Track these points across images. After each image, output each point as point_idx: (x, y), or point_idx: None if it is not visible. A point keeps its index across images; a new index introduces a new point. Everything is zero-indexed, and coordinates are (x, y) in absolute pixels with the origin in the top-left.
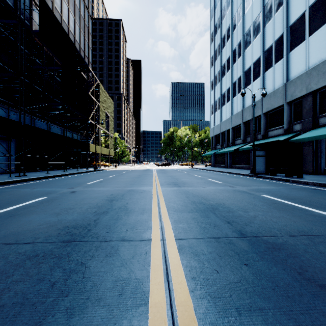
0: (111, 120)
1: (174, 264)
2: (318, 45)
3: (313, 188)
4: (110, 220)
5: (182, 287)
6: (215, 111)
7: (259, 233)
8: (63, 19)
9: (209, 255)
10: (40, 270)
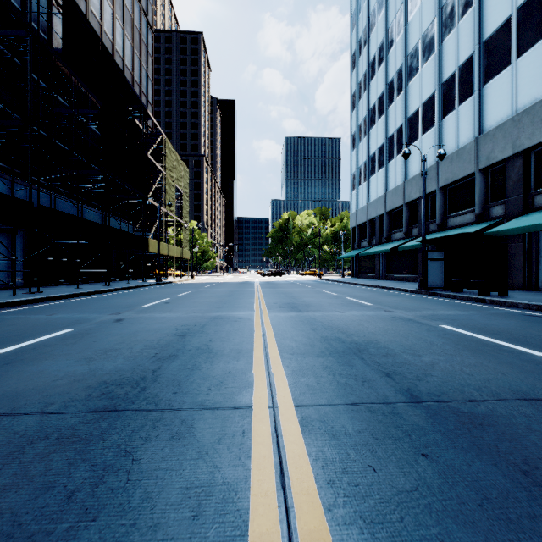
0: (184, 199)
1: (295, 454)
2: (532, 73)
3: (526, 313)
4: (181, 371)
5: (310, 500)
6: (358, 185)
7: (443, 394)
8: (104, 30)
9: (356, 438)
10: (49, 466)
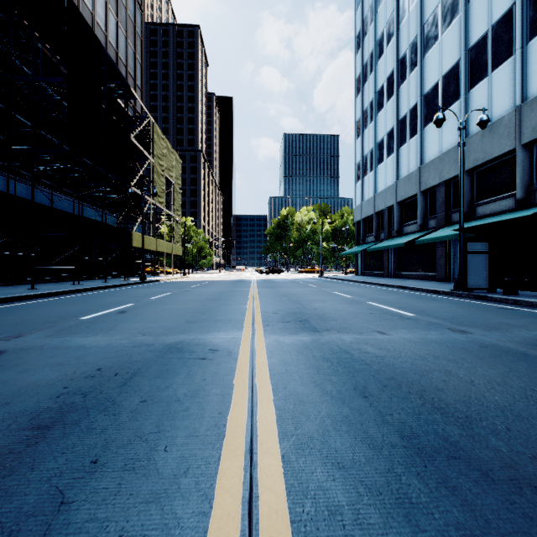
0: (176, 191)
1: None
2: None
3: None
4: None
5: None
6: (363, 175)
7: None
8: None
9: None
10: None
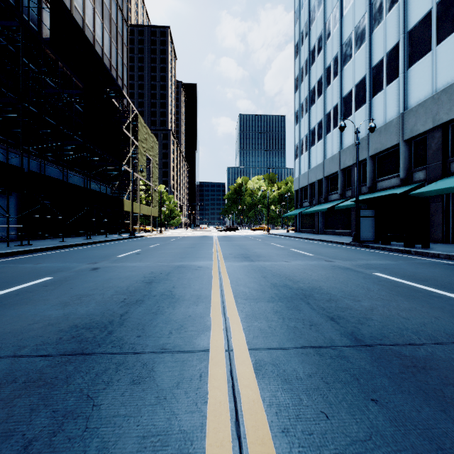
0: (154, 167)
1: (249, 399)
2: (449, 58)
3: (447, 263)
4: (146, 315)
5: (265, 451)
6: (300, 154)
7: (384, 337)
8: (86, 23)
9: (307, 382)
10: (12, 412)
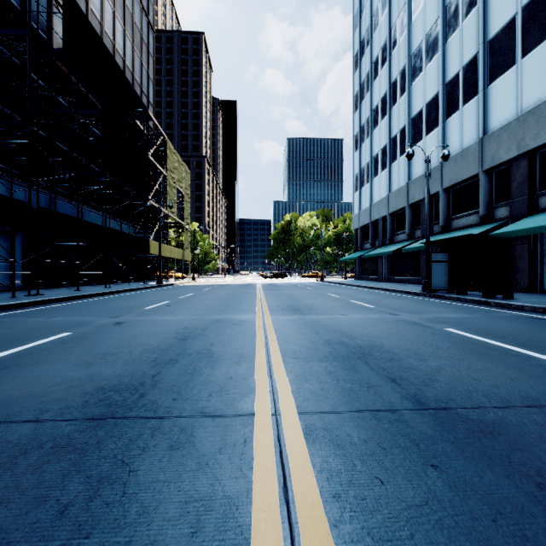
0: (186, 201)
1: (299, 464)
2: (537, 73)
3: (532, 316)
4: (181, 376)
5: (315, 515)
6: (361, 186)
7: (451, 400)
8: (105, 29)
9: (362, 447)
10: (42, 477)
